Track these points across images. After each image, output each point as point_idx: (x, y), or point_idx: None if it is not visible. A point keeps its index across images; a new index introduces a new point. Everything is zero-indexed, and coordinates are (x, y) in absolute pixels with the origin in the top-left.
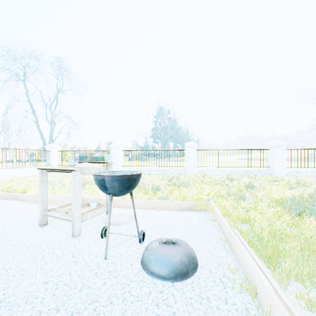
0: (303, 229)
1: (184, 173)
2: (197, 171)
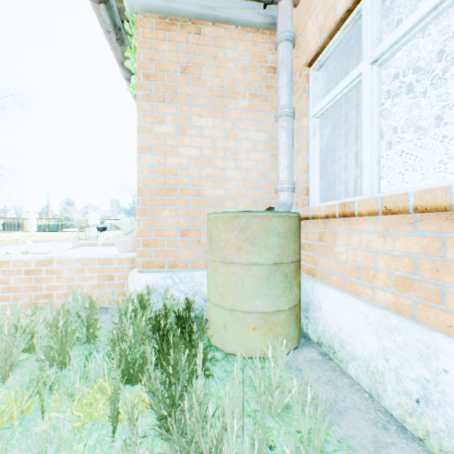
0: None
1: None
2: None
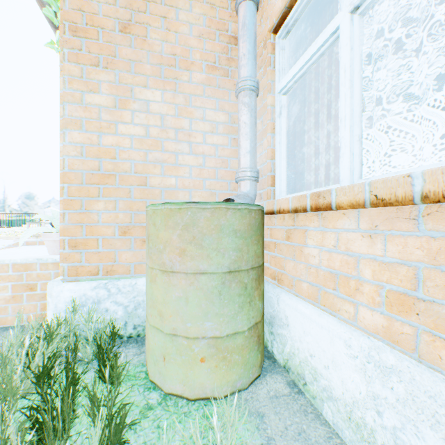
0: None
1: None
2: None
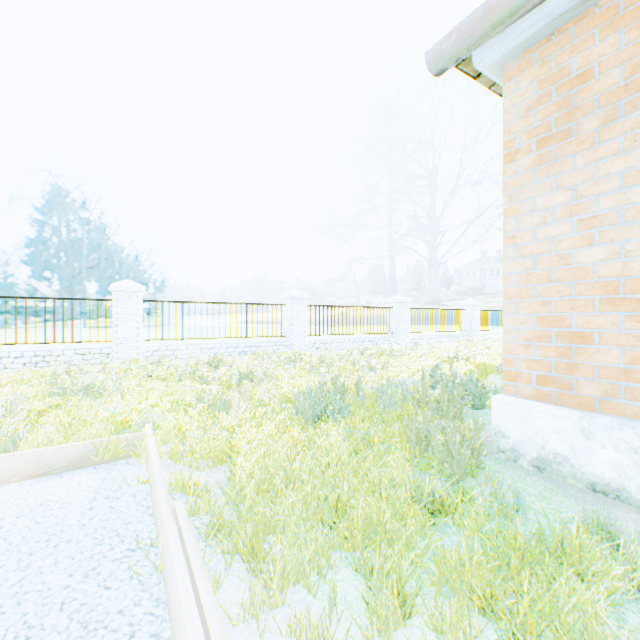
0: (318, 450)
1: (111, 356)
2: (147, 351)
